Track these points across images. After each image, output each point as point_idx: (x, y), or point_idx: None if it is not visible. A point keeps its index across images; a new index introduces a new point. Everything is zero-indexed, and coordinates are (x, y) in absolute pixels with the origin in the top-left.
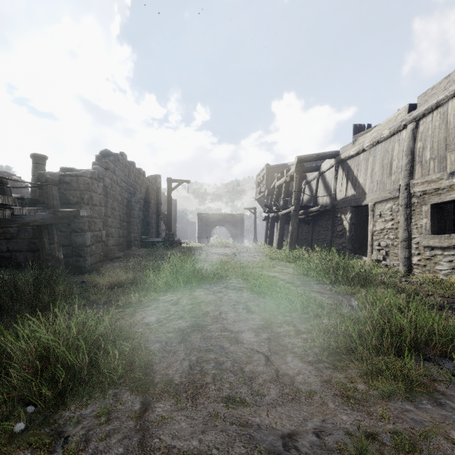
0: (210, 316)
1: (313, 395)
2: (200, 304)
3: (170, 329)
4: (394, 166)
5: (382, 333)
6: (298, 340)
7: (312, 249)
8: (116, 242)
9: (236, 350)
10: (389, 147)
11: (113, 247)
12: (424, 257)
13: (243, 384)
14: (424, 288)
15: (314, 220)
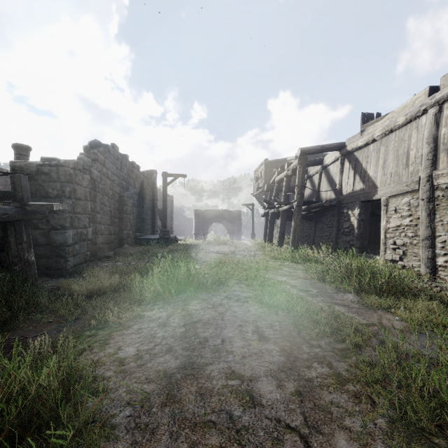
0: (210, 347)
1: None
2: (195, 325)
3: (152, 374)
4: (411, 155)
5: None
6: (346, 397)
7: (315, 247)
8: (106, 239)
9: (253, 422)
10: (405, 135)
11: (102, 245)
12: None
13: None
14: None
15: (317, 216)
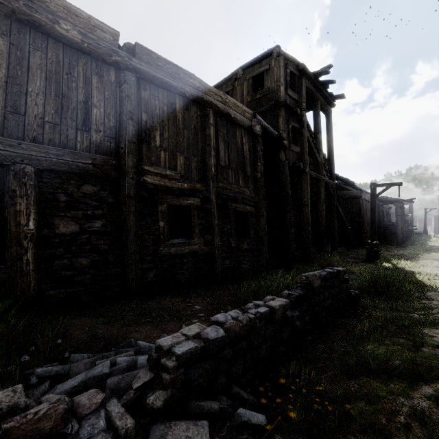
0: None
1: None
2: None
3: None
4: None
5: None
6: None
7: None
8: None
9: None
10: None
11: None
12: None
13: None
14: None
15: None
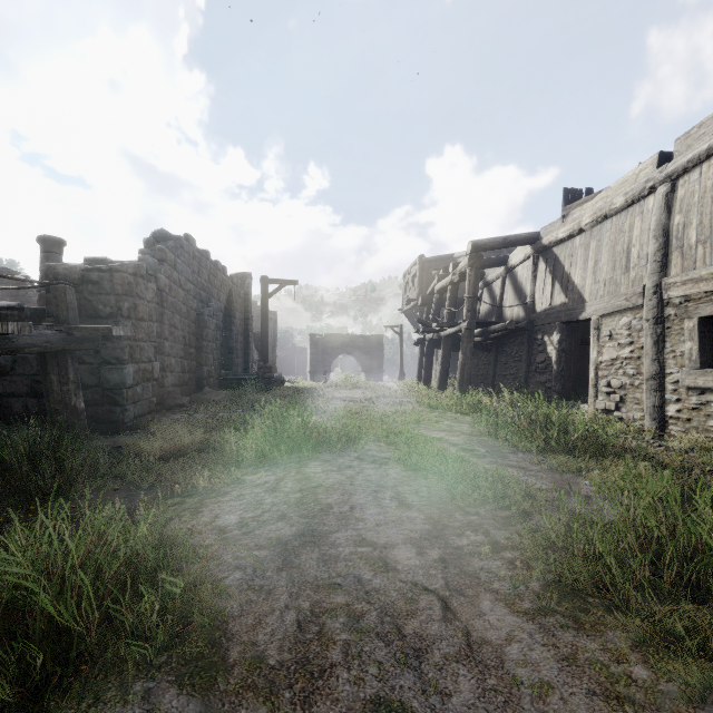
0: (335, 514)
1: (548, 694)
2: (315, 491)
3: (263, 541)
4: (633, 255)
5: (656, 552)
6: (499, 563)
7: (495, 392)
8: (177, 380)
9: (385, 585)
10: (624, 225)
11: (173, 389)
12: (688, 405)
13: (404, 667)
14: (698, 460)
15: (498, 345)
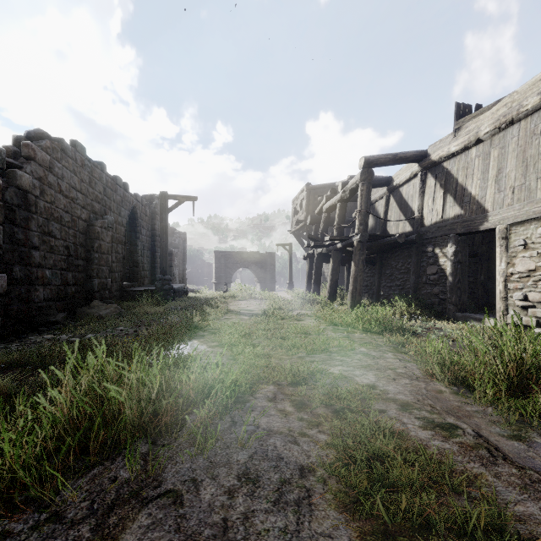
0: None
1: None
2: None
3: None
4: None
5: None
6: None
7: (380, 302)
8: (56, 293)
9: None
10: (538, 126)
11: (47, 304)
12: None
13: None
14: None
15: (382, 258)
